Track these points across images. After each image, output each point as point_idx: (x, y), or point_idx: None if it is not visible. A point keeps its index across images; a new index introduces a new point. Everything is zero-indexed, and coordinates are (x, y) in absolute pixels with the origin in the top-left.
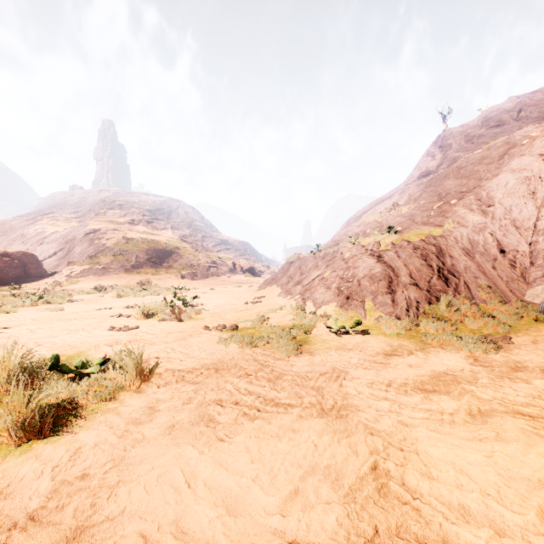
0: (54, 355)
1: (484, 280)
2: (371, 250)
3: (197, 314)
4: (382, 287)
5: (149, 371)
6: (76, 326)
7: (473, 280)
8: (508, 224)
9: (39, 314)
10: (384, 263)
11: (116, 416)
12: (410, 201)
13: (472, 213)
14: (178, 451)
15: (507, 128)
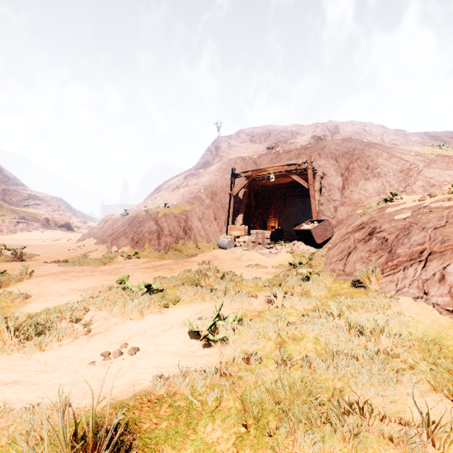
0: None
1: (203, 232)
2: (154, 217)
3: (32, 258)
4: (154, 237)
5: (29, 274)
6: None
7: (198, 232)
8: (220, 206)
9: None
10: (158, 224)
11: (27, 283)
12: (187, 185)
13: (207, 199)
14: (61, 283)
15: (247, 145)
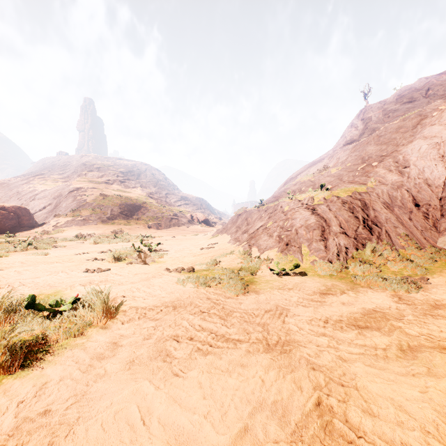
0: (31, 295)
1: (403, 230)
2: (307, 204)
3: (160, 258)
4: (316, 235)
5: (115, 308)
6: (56, 268)
7: (392, 229)
8: (422, 183)
9: (27, 257)
10: (318, 215)
11: (83, 351)
12: (338, 164)
13: (390, 173)
14: (136, 387)
15: (418, 104)
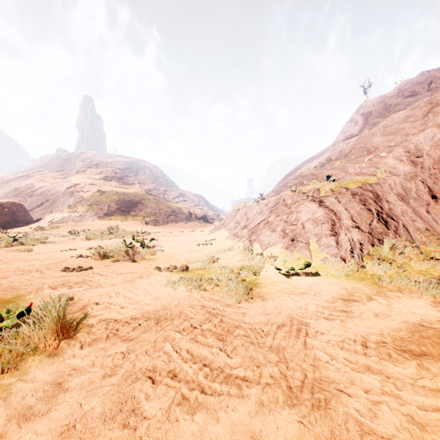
0: None
1: (421, 223)
2: (312, 196)
3: (152, 255)
4: (325, 230)
5: (76, 323)
6: (33, 267)
7: (410, 223)
8: (438, 173)
9: (7, 254)
10: (326, 208)
11: (2, 402)
12: (341, 157)
13: (402, 164)
14: None
15: (420, 98)
